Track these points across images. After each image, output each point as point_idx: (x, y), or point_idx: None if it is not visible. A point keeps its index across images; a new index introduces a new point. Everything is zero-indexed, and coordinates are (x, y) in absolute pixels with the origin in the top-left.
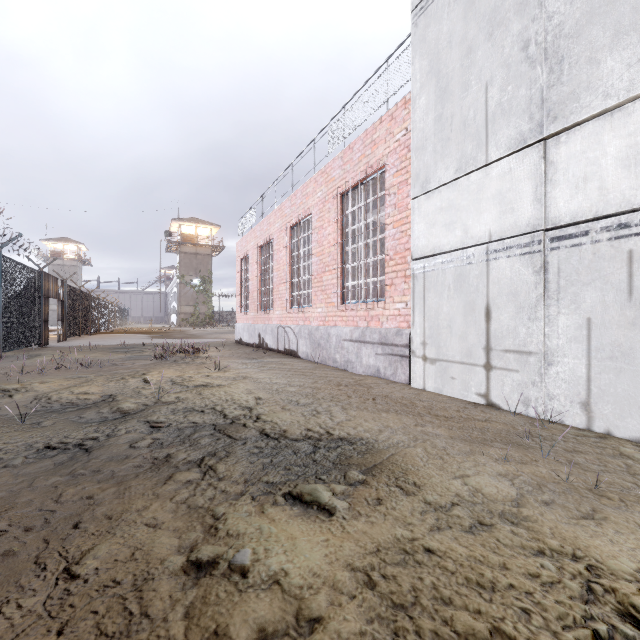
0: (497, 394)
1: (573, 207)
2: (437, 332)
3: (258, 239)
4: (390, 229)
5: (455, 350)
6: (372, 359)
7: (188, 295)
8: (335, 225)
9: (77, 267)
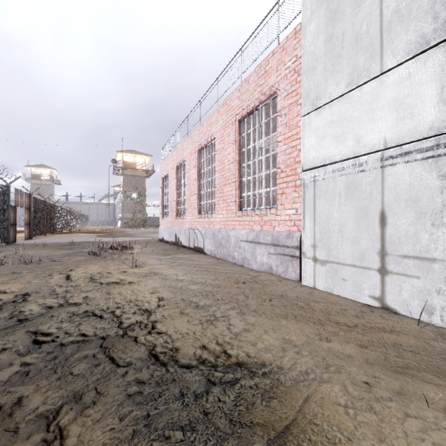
0: (393, 299)
1: None
2: (327, 236)
3: (175, 161)
4: (281, 145)
5: (346, 253)
6: (265, 258)
7: (129, 205)
8: (234, 146)
9: (51, 185)
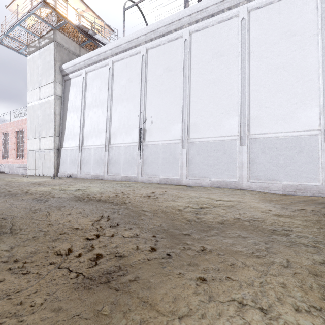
0: (36, 173)
1: (42, 148)
2: (30, 164)
3: None
4: (25, 143)
5: (32, 167)
6: (22, 170)
7: None
8: (15, 138)
9: None
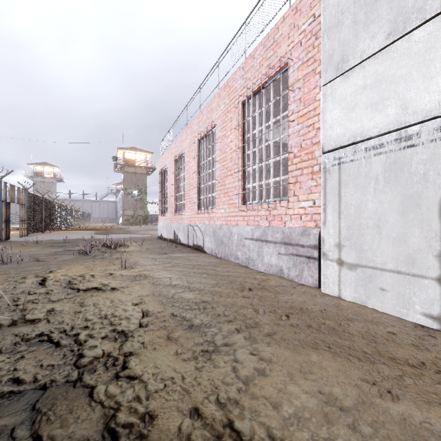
0: None
1: None
2: (358, 233)
3: (173, 155)
4: (294, 126)
5: (386, 255)
6: (274, 258)
7: (129, 202)
8: (237, 132)
9: (53, 183)
